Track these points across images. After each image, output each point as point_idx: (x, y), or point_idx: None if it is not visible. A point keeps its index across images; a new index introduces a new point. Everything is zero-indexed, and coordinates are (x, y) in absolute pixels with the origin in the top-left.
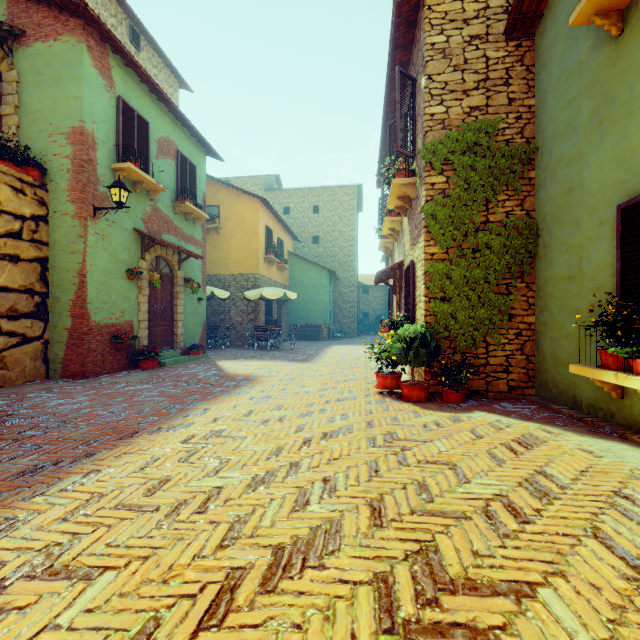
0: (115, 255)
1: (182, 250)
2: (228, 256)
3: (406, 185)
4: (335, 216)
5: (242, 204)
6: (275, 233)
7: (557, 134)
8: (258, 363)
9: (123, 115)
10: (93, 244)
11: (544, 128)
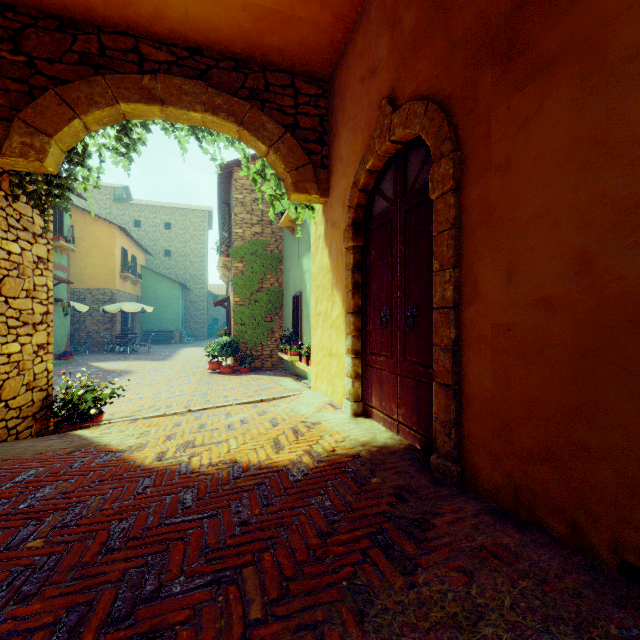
0: None
1: (59, 280)
2: (83, 272)
3: (226, 261)
4: (187, 234)
5: (98, 228)
6: (129, 251)
7: (286, 256)
8: (126, 363)
9: None
10: None
11: (284, 249)
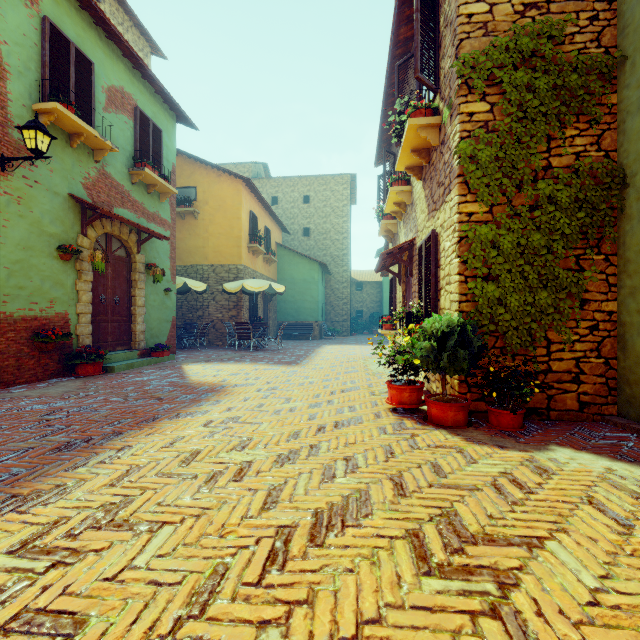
0: (39, 226)
1: (138, 226)
2: (207, 244)
3: (426, 128)
4: (327, 207)
5: (222, 185)
6: (261, 221)
7: None
8: (234, 367)
9: (51, 43)
10: (1, 207)
11: (638, 25)
